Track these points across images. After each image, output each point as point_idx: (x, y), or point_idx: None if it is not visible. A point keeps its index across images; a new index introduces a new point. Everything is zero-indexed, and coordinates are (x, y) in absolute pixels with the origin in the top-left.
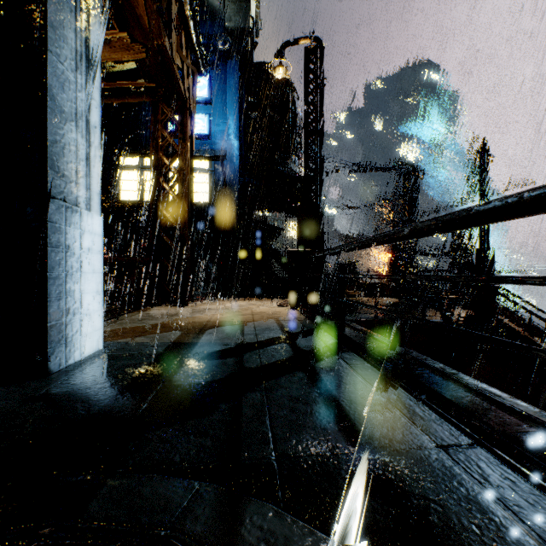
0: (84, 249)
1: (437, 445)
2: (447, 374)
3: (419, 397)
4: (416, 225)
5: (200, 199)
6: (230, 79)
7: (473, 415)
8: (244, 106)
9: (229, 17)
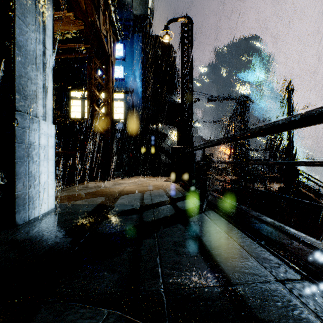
0: (41, 145)
1: (277, 280)
2: (278, 227)
3: (260, 242)
4: (255, 129)
5: (118, 117)
6: (136, 45)
7: (299, 257)
8: (145, 61)
9: (136, 8)
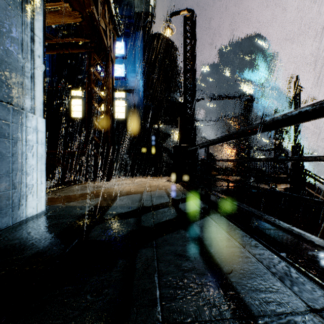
0: (29, 140)
1: (311, 309)
2: (301, 236)
3: (279, 254)
4: (270, 120)
5: (119, 116)
6: (138, 43)
7: None
8: (146, 59)
9: (137, 5)
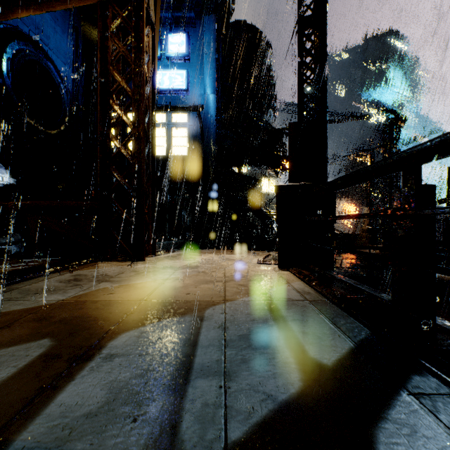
0: None
1: None
2: None
3: None
4: None
5: (178, 152)
6: (207, 35)
7: None
8: (221, 60)
9: None
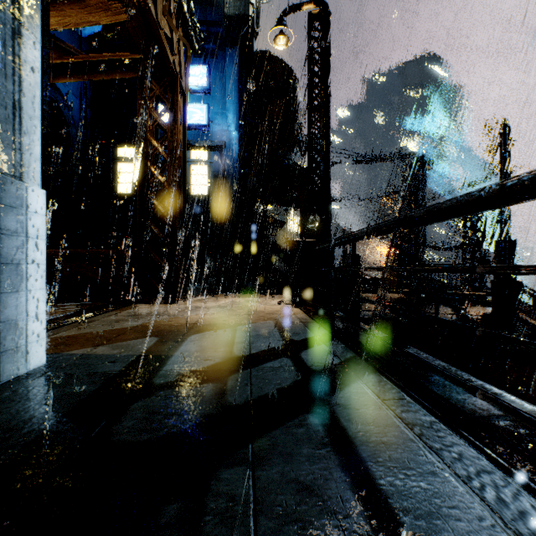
0: (8, 231)
1: None
2: None
3: None
4: (494, 187)
5: (198, 191)
6: (230, 68)
7: None
8: (244, 95)
9: (229, 3)
